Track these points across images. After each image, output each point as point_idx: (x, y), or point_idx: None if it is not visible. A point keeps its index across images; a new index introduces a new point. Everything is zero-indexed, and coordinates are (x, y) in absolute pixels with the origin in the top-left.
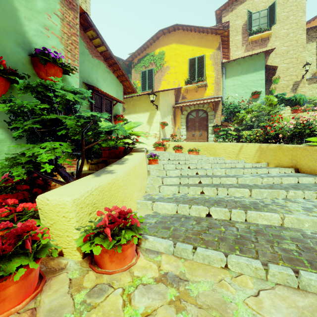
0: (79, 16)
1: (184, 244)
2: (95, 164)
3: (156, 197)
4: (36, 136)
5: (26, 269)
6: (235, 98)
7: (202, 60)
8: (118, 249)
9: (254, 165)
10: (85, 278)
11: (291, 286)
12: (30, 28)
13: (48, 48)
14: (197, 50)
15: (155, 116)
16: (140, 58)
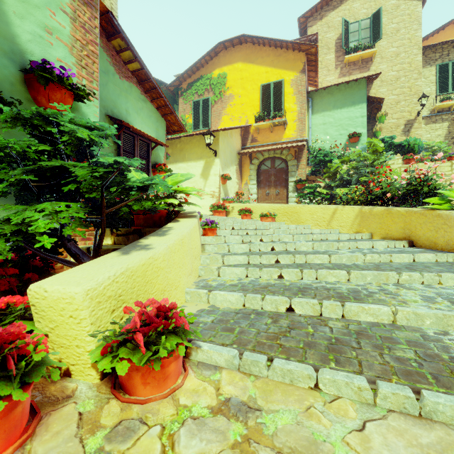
0: (101, 16)
1: (254, 355)
2: (124, 236)
3: (213, 283)
4: (30, 194)
5: (6, 403)
6: (326, 142)
7: (280, 87)
8: (155, 366)
9: (352, 236)
10: (104, 411)
11: (411, 413)
12: (23, 30)
13: (51, 61)
14: (273, 72)
15: (213, 166)
16: (192, 82)
